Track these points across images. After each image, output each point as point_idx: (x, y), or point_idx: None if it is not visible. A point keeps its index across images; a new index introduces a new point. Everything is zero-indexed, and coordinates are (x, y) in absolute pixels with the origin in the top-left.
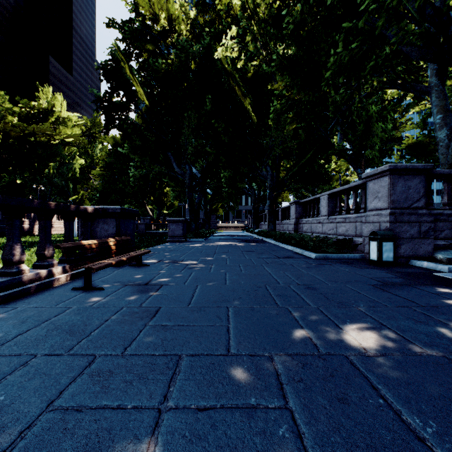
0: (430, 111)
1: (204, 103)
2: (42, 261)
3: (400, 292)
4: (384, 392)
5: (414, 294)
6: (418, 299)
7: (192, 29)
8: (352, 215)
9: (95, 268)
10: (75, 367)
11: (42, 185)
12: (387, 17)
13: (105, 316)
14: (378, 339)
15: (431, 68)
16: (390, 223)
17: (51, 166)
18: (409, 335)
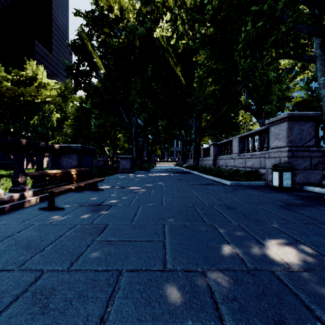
0: (312, 77)
1: (146, 71)
2: (16, 186)
3: (303, 211)
4: (319, 313)
5: (314, 213)
6: (320, 217)
7: (137, 17)
8: (257, 152)
9: (57, 192)
10: (21, 284)
11: (29, 132)
12: (285, 1)
13: (60, 232)
14: (297, 254)
15: (316, 42)
16: (288, 158)
17: (35, 118)
18: (324, 250)
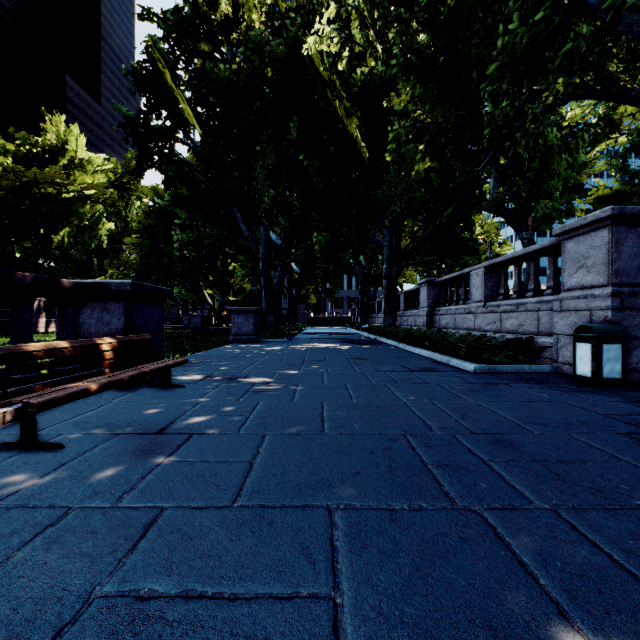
0: (630, 144)
1: (287, 130)
2: None
3: None
4: None
5: None
6: None
7: (269, 19)
8: (530, 298)
9: (36, 404)
10: None
11: (53, 260)
12: None
13: (1, 547)
14: None
15: None
16: (612, 311)
17: (65, 232)
18: None
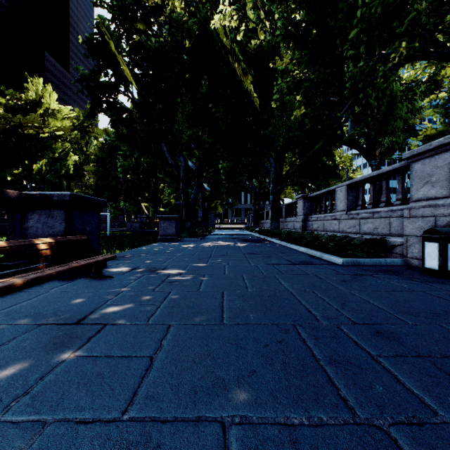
0: (449, 97)
1: (200, 86)
2: None
3: None
4: None
5: None
6: None
7: (187, 5)
8: (383, 208)
9: None
10: None
11: (35, 182)
12: None
13: None
14: None
15: None
16: None
17: (43, 162)
18: None
